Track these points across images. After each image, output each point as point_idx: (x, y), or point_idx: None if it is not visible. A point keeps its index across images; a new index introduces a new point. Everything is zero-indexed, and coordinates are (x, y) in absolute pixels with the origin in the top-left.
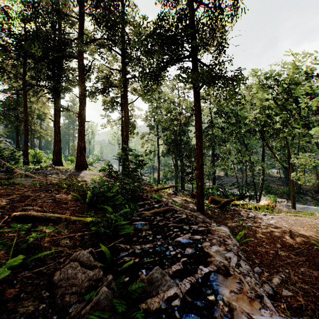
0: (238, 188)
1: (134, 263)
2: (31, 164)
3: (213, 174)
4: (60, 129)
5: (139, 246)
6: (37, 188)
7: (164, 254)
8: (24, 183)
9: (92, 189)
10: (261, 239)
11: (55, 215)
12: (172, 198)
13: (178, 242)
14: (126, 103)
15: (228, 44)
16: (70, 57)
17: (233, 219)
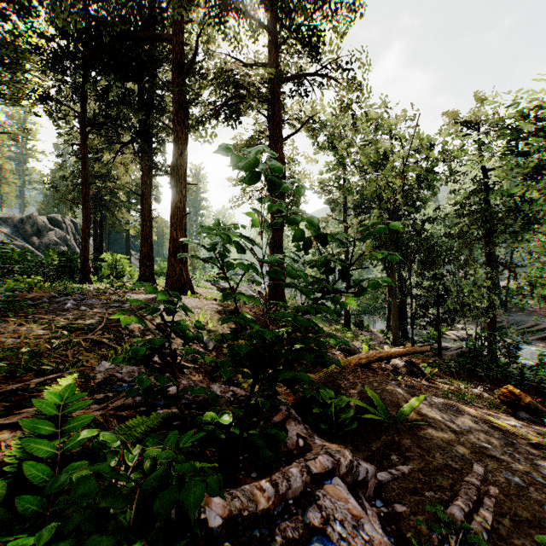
0: (543, 340)
1: None
2: (106, 280)
3: (490, 307)
4: (150, 212)
5: None
6: None
7: None
8: None
9: None
10: None
11: None
12: (439, 412)
13: None
14: (278, 138)
15: None
16: (154, 39)
17: None
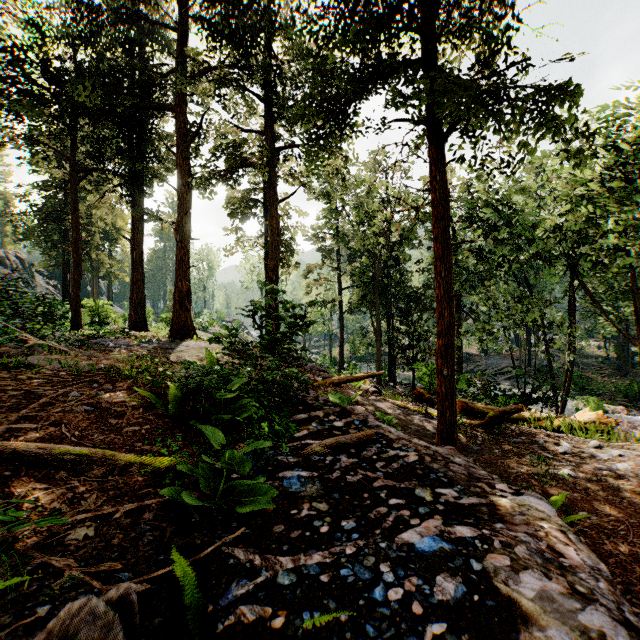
0: (510, 380)
1: (269, 635)
2: (88, 327)
3: (458, 349)
4: (142, 258)
5: (291, 559)
6: (71, 376)
7: (367, 597)
8: (50, 366)
9: (185, 381)
10: (610, 517)
11: (77, 448)
12: (372, 401)
13: (406, 549)
14: (273, 201)
15: (519, 20)
16: (160, 107)
17: (521, 455)
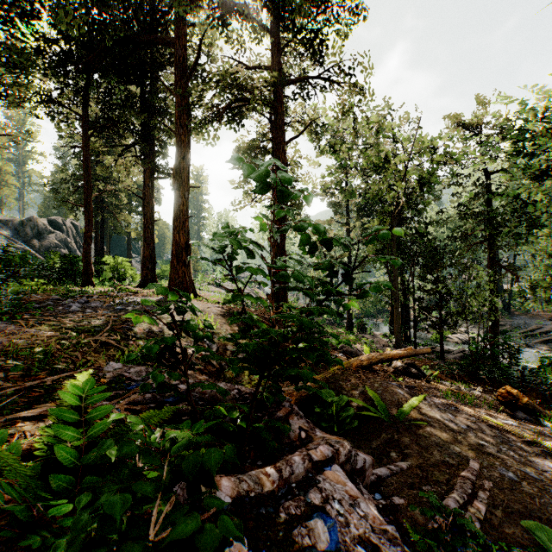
0: (546, 343)
1: None
2: (108, 283)
3: (493, 310)
4: (152, 215)
5: None
6: None
7: None
8: None
9: None
10: None
11: None
12: (438, 412)
13: None
14: (280, 142)
15: None
16: (157, 43)
17: None
